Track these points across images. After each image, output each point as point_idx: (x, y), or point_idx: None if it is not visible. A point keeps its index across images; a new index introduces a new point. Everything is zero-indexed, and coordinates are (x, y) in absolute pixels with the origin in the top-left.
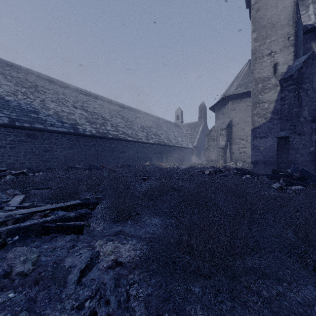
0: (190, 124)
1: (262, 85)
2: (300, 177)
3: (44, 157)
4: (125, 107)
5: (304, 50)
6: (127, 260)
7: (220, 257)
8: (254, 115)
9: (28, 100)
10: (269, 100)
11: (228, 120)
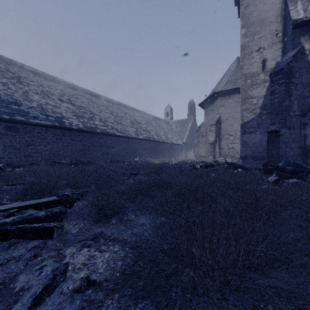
0: (179, 121)
1: (251, 81)
2: (292, 171)
3: (26, 151)
4: (114, 102)
5: (293, 44)
6: (104, 277)
7: (235, 274)
8: (243, 111)
9: (9, 91)
10: (258, 95)
11: (217, 116)
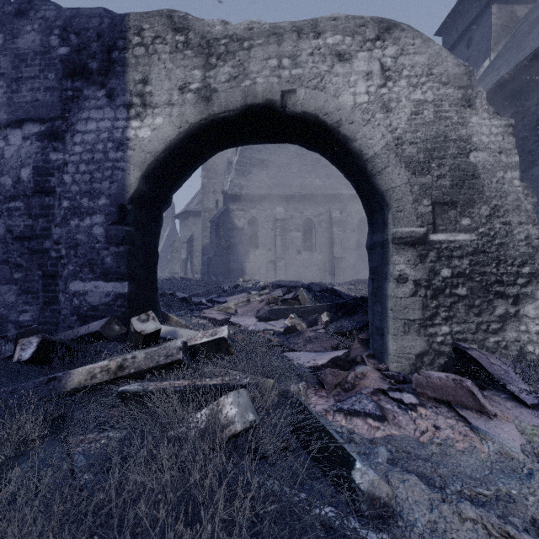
0: None
1: (209, 214)
2: None
3: None
4: None
5: (224, 203)
6: None
7: None
8: (203, 237)
9: None
10: None
11: (190, 233)
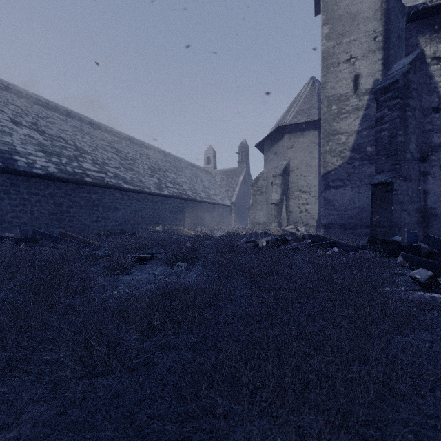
0: (226, 170)
1: (338, 107)
2: None
3: None
4: (123, 137)
5: (407, 47)
6: None
7: None
8: (325, 153)
9: None
10: (348, 130)
11: (283, 162)
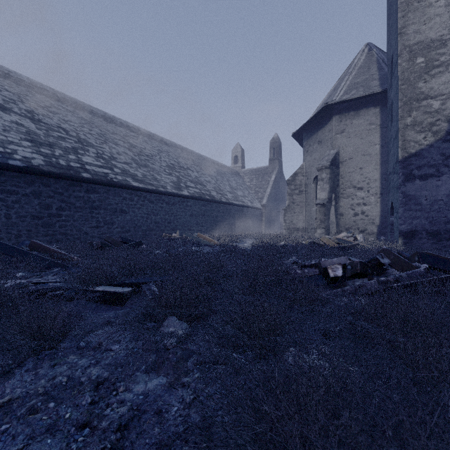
0: (256, 170)
1: (427, 59)
2: None
3: None
4: (141, 132)
5: None
6: None
7: None
8: (405, 128)
9: None
10: (445, 91)
11: (331, 151)
